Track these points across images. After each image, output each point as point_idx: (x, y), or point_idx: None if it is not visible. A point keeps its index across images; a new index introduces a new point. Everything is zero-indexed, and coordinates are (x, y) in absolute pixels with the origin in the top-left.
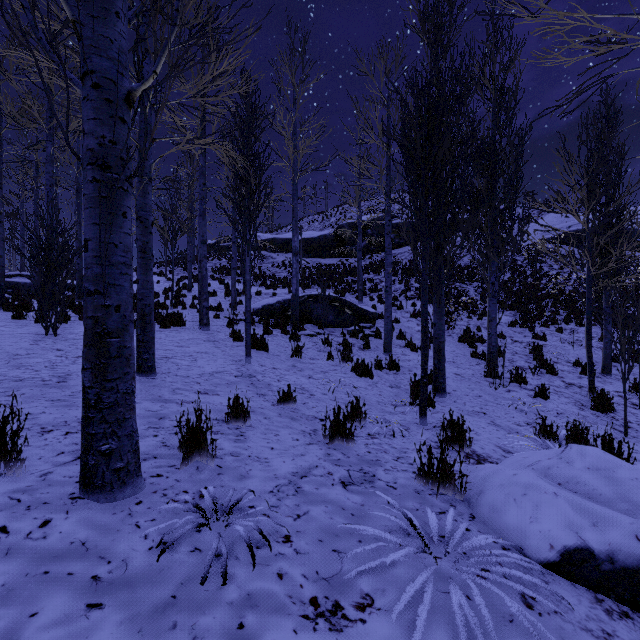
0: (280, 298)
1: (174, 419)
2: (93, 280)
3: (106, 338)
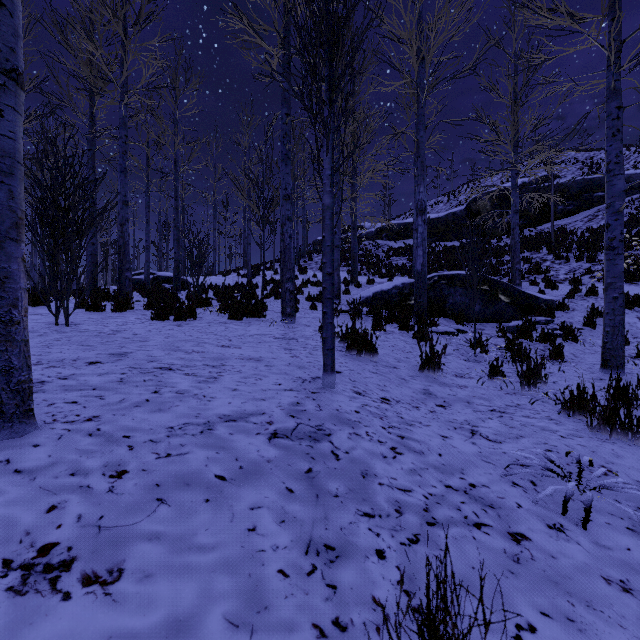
0: (397, 282)
1: None
2: None
3: None
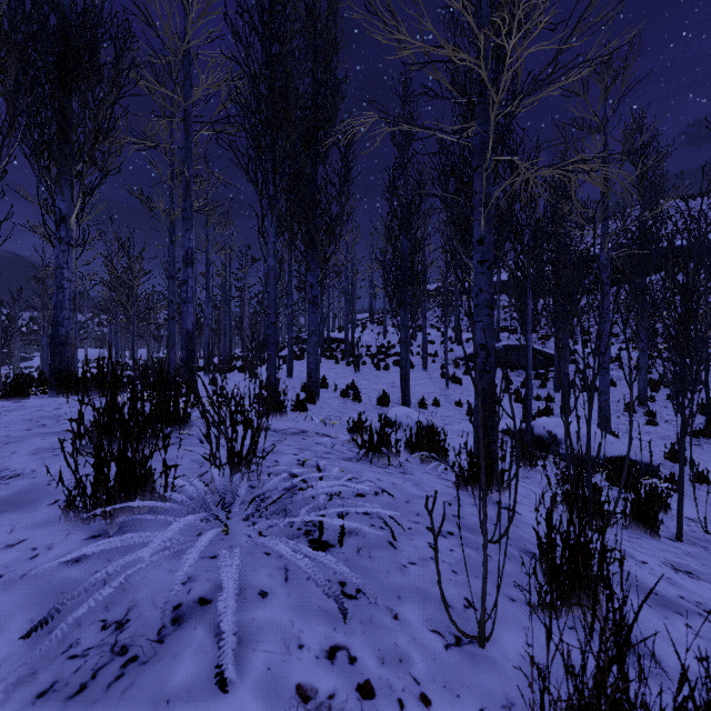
0: None
1: (416, 402)
2: (404, 365)
3: (406, 377)
